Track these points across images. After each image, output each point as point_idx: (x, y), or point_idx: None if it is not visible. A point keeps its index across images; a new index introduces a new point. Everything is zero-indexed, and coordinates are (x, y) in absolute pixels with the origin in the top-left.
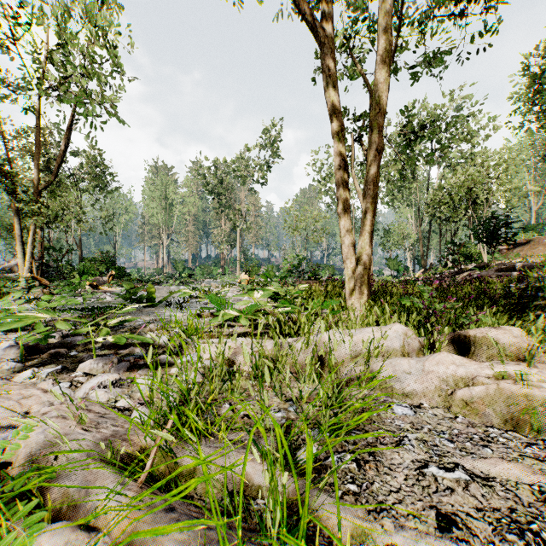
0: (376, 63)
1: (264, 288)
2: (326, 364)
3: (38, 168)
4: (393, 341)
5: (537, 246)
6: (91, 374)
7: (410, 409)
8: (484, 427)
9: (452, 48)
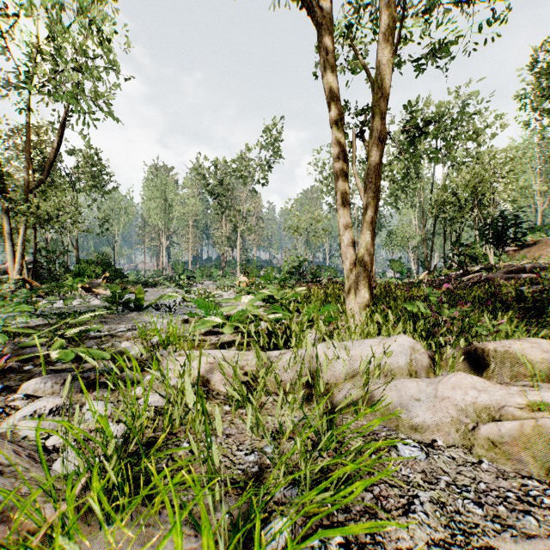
0: (378, 42)
1: (257, 291)
2: (313, 391)
3: (29, 166)
4: (398, 357)
5: (545, 248)
6: (36, 396)
7: (421, 451)
8: (519, 479)
9: (459, 37)
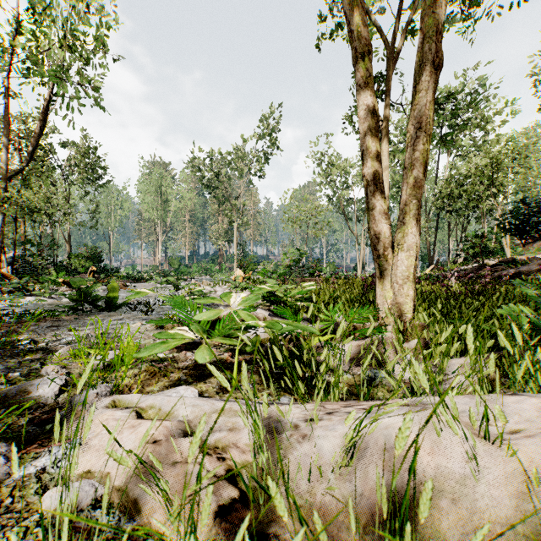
0: None
1: (254, 287)
2: None
3: (7, 151)
4: None
5: None
6: None
7: None
8: None
9: None
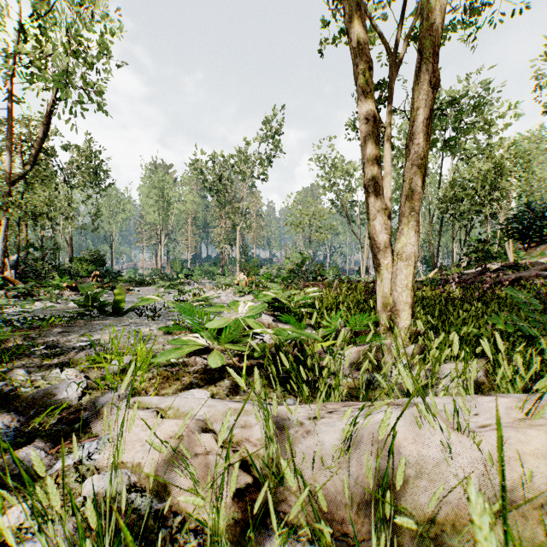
0: None
1: (259, 293)
2: None
3: (11, 156)
4: None
5: None
6: None
7: None
8: None
9: None
